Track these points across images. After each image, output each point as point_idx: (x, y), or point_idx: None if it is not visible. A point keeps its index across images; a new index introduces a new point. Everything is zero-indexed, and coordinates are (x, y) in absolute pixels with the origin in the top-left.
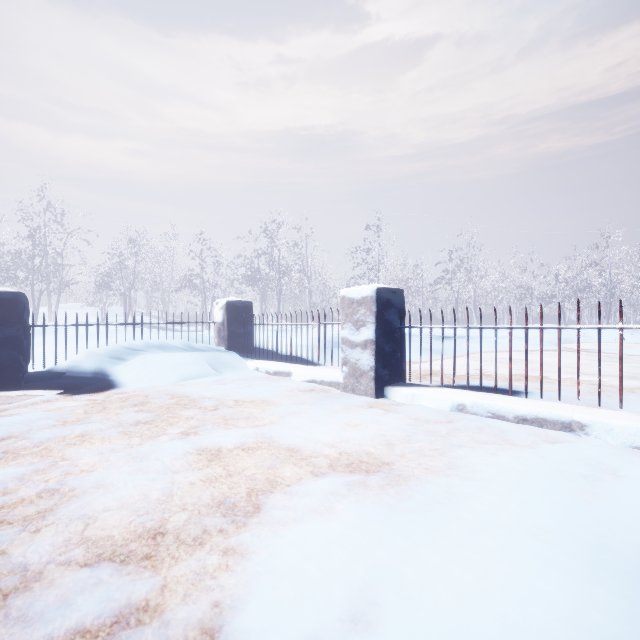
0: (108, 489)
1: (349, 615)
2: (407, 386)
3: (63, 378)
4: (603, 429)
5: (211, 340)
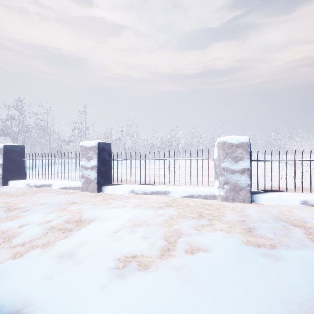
0: None
1: None
2: (18, 180)
3: None
4: (55, 185)
5: None
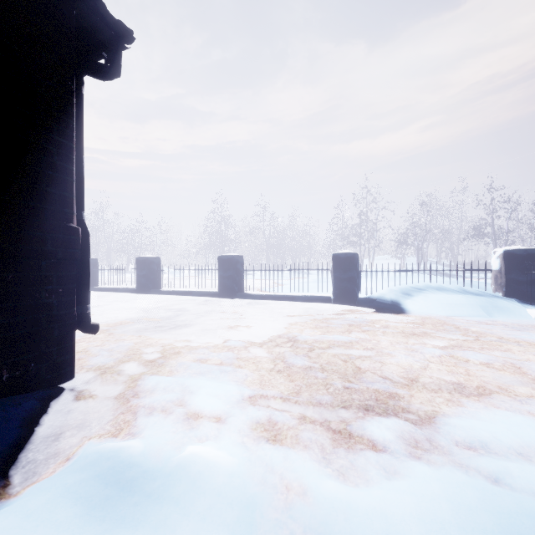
0: (392, 356)
1: (516, 450)
2: None
3: (375, 303)
4: None
5: (488, 286)
